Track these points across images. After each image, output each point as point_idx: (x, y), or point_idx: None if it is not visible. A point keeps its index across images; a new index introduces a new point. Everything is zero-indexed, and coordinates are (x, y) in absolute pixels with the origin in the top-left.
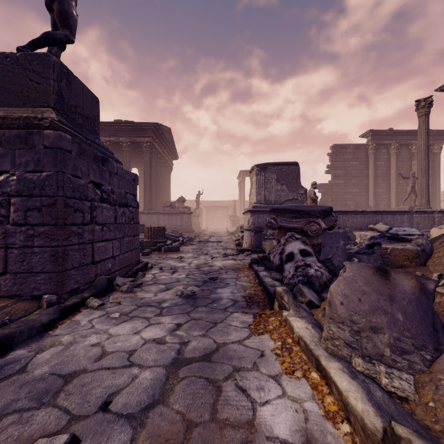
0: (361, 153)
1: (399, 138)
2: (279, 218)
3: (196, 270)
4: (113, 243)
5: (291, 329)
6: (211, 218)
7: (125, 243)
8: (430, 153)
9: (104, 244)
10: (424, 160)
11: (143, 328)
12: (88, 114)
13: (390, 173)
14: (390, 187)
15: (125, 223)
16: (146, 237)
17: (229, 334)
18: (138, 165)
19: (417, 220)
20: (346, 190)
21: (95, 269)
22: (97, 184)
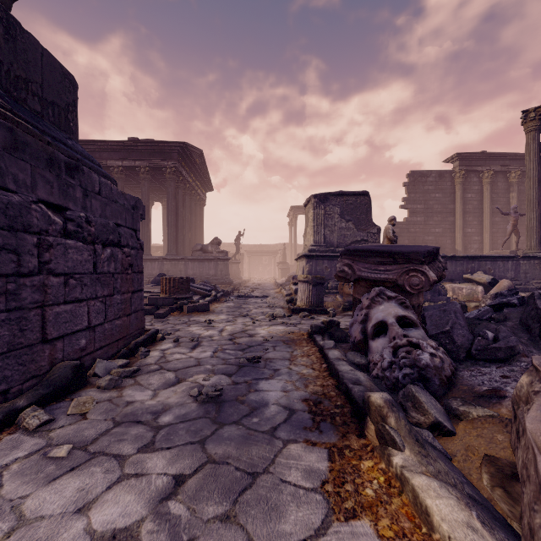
0: (446, 183)
1: (494, 163)
2: (358, 265)
3: (229, 343)
4: (90, 306)
5: (420, 510)
6: (254, 265)
7: (115, 304)
8: None
9: (70, 308)
10: (534, 189)
11: (104, 490)
12: (54, 98)
13: (482, 208)
14: (483, 226)
15: (115, 272)
16: (163, 292)
17: (283, 512)
18: (161, 198)
19: (526, 268)
20: (427, 230)
21: (50, 351)
22: (56, 206)
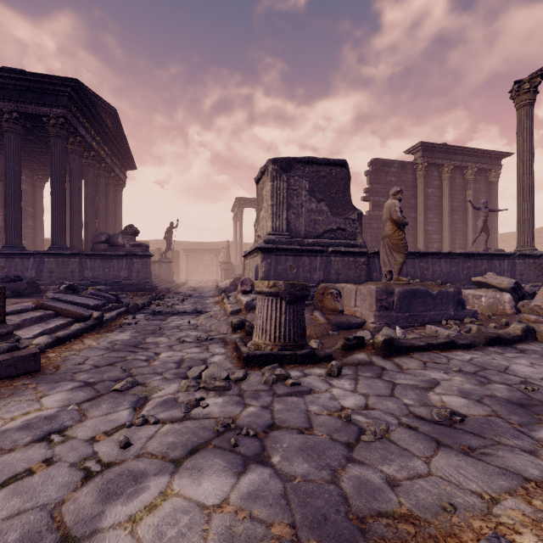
0: (408, 175)
1: (453, 158)
2: None
3: None
4: None
5: None
6: (194, 265)
7: None
8: (486, 182)
9: None
10: (528, 175)
11: None
12: None
13: (442, 204)
14: (443, 224)
15: None
16: None
17: None
18: None
19: (521, 268)
20: None
21: None
22: None
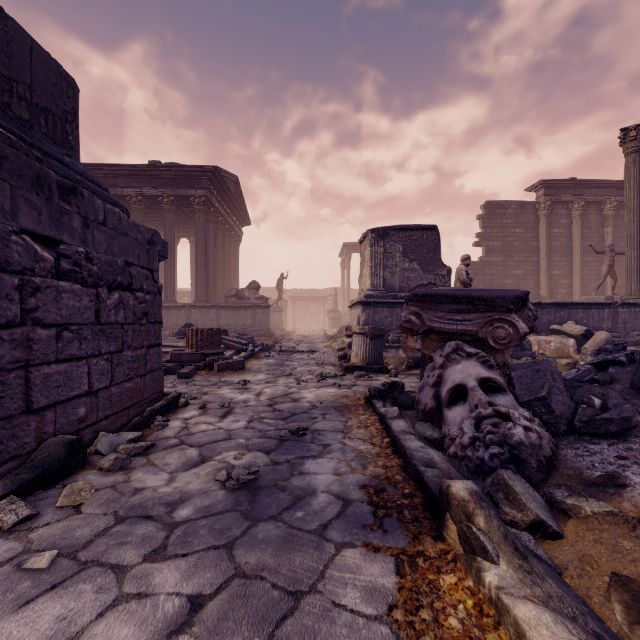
0: (528, 216)
1: (585, 193)
2: (428, 314)
3: (268, 410)
4: (91, 365)
5: None
6: (300, 314)
7: (125, 363)
8: None
9: (64, 368)
10: (635, 223)
11: (94, 619)
12: (47, 103)
13: (571, 245)
14: (572, 267)
15: (125, 322)
16: (189, 346)
17: None
18: (189, 234)
19: (625, 317)
20: (505, 272)
21: (38, 424)
22: (46, 238)
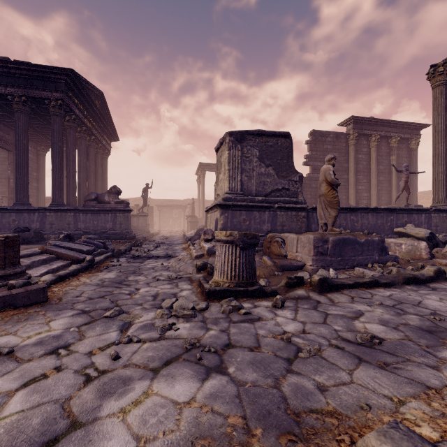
0: (342, 144)
1: (380, 129)
2: None
3: None
4: None
5: None
6: (165, 219)
7: None
8: (407, 149)
9: None
10: (442, 143)
11: None
12: None
13: (370, 168)
14: (371, 184)
15: None
16: None
17: None
18: None
19: (436, 221)
20: None
21: None
22: None
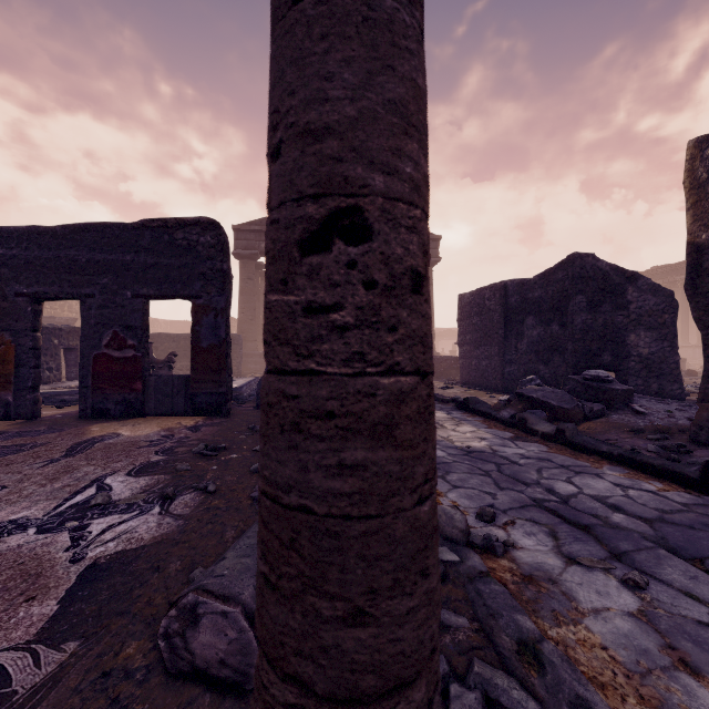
0: None
1: None
2: None
3: None
4: None
5: None
6: None
7: None
8: None
9: None
10: None
11: None
12: None
13: None
14: None
15: None
16: None
17: None
18: None
19: None
20: None
21: None
22: None
